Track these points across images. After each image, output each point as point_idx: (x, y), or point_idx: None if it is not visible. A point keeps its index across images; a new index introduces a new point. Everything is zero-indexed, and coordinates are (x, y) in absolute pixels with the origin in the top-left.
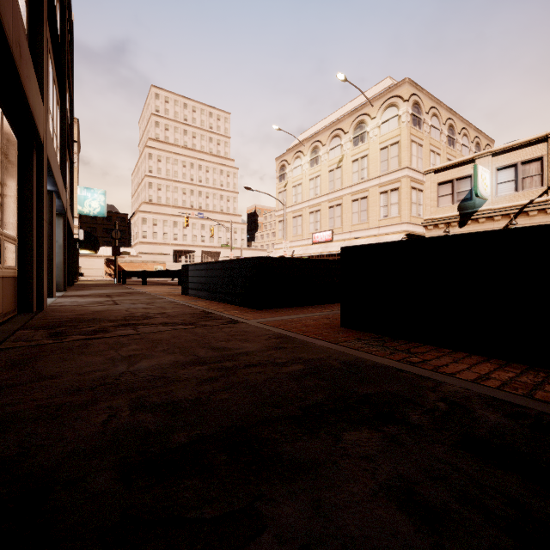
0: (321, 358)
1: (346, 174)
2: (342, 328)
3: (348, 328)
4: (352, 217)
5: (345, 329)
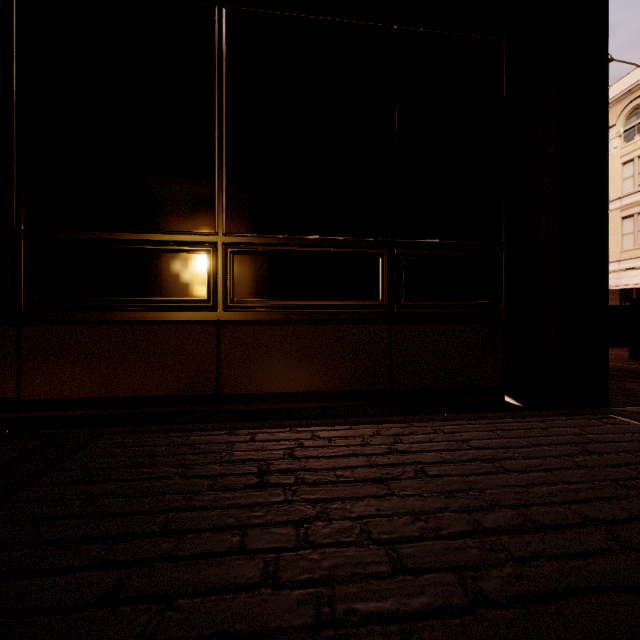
0: (622, 368)
1: (611, 183)
2: (630, 360)
3: (636, 360)
4: (622, 241)
5: (634, 360)
